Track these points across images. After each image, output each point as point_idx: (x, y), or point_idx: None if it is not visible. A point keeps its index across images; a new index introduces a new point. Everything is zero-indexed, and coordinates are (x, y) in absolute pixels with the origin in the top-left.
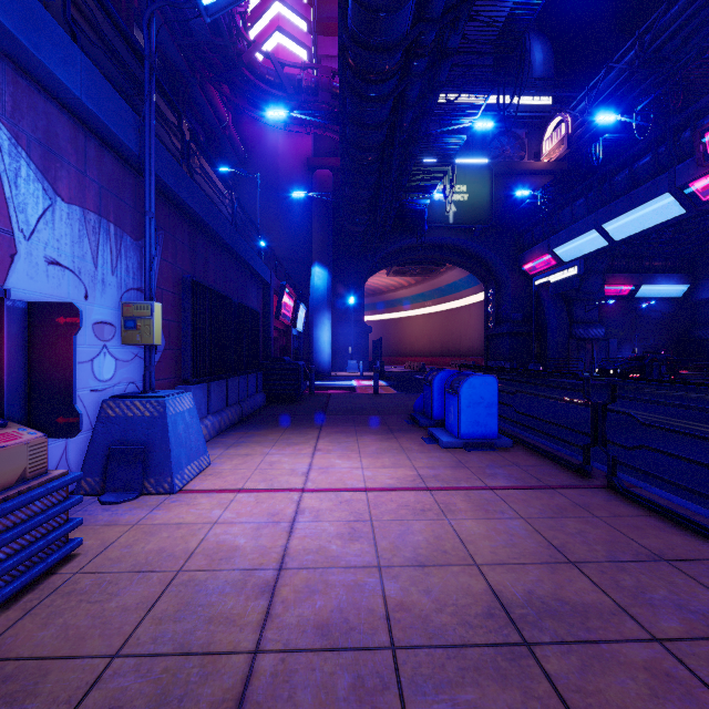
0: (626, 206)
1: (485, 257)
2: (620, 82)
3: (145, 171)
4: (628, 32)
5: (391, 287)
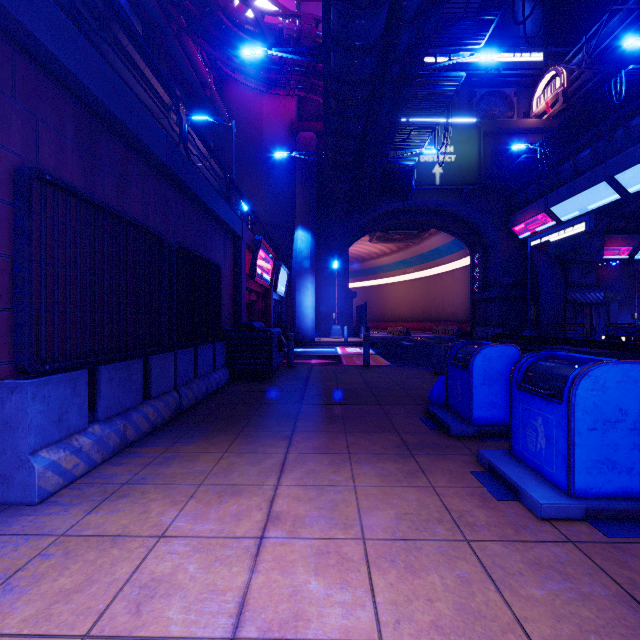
0: None
1: (472, 220)
2: (627, 25)
3: None
4: None
5: (373, 255)
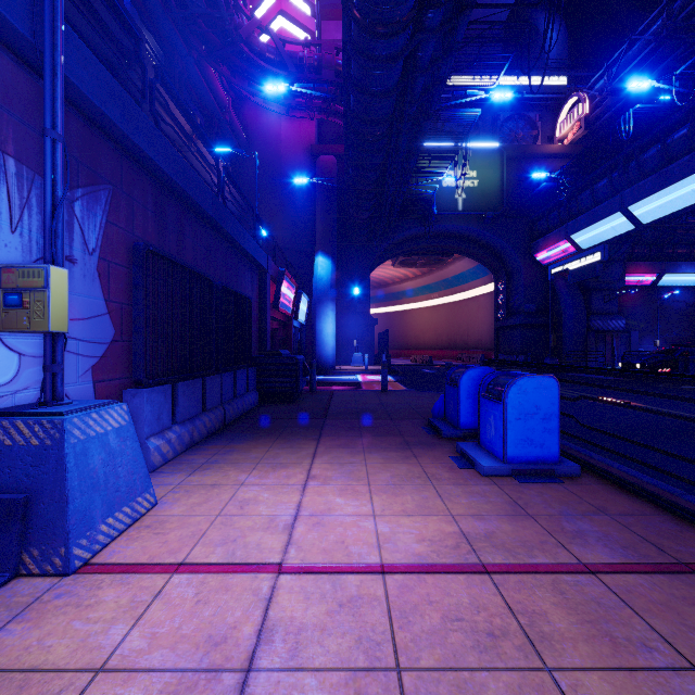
0: (658, 185)
1: (496, 246)
2: (645, 55)
3: (44, 67)
4: (646, 10)
5: (396, 279)
